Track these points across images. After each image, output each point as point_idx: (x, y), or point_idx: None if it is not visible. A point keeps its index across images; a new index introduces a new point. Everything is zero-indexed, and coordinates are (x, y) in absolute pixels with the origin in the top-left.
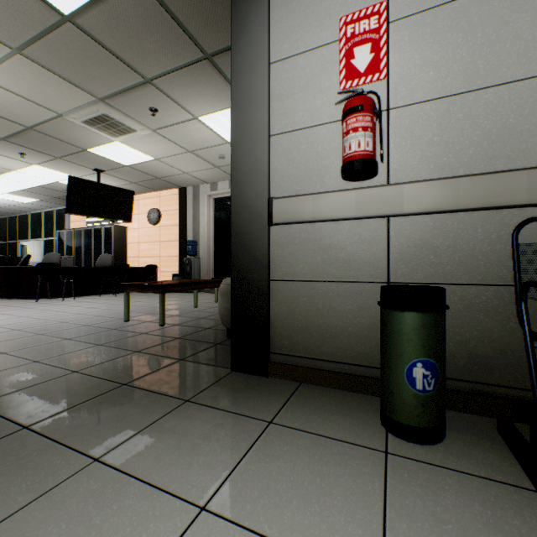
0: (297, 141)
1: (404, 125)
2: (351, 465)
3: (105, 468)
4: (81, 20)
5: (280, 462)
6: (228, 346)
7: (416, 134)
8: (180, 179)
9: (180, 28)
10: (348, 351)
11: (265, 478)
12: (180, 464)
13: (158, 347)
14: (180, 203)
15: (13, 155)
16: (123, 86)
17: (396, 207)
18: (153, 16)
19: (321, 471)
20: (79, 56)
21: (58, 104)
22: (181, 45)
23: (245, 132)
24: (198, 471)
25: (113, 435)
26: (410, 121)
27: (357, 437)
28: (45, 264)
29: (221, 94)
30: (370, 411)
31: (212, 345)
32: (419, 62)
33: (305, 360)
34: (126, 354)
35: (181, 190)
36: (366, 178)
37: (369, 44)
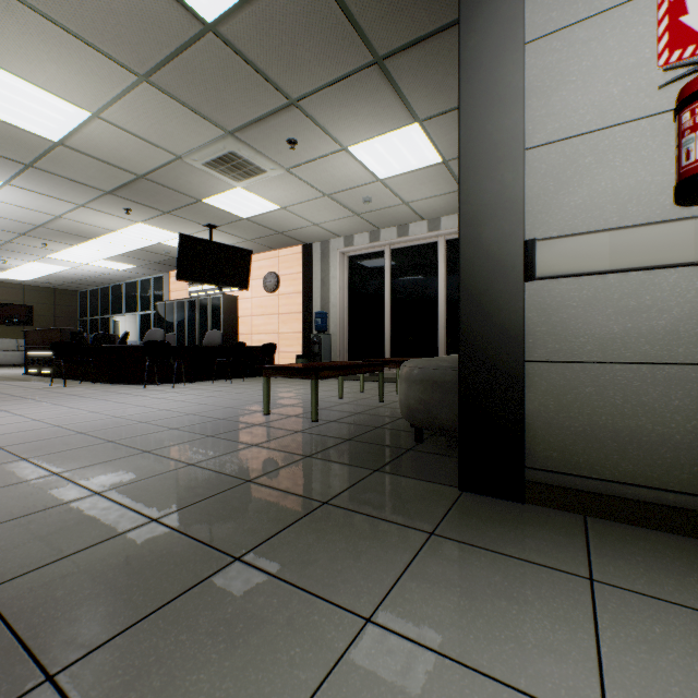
0: (574, 153)
1: None
2: None
3: (391, 636)
4: (226, 28)
5: (671, 655)
6: (427, 454)
7: None
8: (307, 234)
9: (349, 24)
10: (674, 472)
11: (670, 684)
12: (503, 641)
13: (331, 452)
14: (305, 264)
15: (117, 212)
16: (260, 113)
17: None
18: (317, 10)
19: None
20: (214, 77)
21: (178, 143)
22: (346, 48)
23: (483, 147)
24: (541, 656)
25: (364, 580)
26: None
27: None
28: (154, 343)
29: (385, 112)
30: None
31: (403, 451)
32: None
33: (590, 481)
34: (296, 459)
35: (306, 247)
36: None
37: None
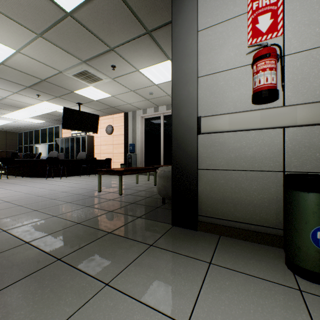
0: (217, 80)
1: (296, 65)
2: (278, 299)
3: (114, 291)
4: (76, 14)
5: (228, 293)
6: (165, 209)
7: (305, 71)
8: (125, 108)
9: (133, 15)
10: (254, 216)
11: (221, 305)
12: (161, 291)
13: (122, 209)
14: (125, 121)
15: (33, 96)
16: (97, 53)
17: (291, 121)
18: (118, 9)
19: (259, 302)
20: (73, 36)
21: (60, 65)
22: (133, 26)
23: (181, 75)
24: (174, 296)
25: (112, 267)
26: (301, 62)
27: (274, 277)
28: (51, 158)
29: (154, 55)
30: (275, 258)
31: (154, 208)
32: (308, 22)
33: (223, 221)
34: (105, 213)
35: (125, 114)
36: (268, 102)
37: (269, 13)
